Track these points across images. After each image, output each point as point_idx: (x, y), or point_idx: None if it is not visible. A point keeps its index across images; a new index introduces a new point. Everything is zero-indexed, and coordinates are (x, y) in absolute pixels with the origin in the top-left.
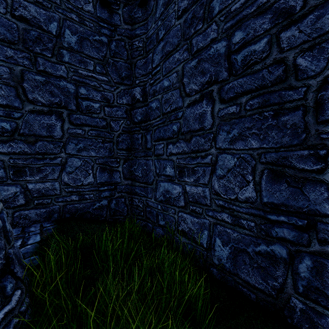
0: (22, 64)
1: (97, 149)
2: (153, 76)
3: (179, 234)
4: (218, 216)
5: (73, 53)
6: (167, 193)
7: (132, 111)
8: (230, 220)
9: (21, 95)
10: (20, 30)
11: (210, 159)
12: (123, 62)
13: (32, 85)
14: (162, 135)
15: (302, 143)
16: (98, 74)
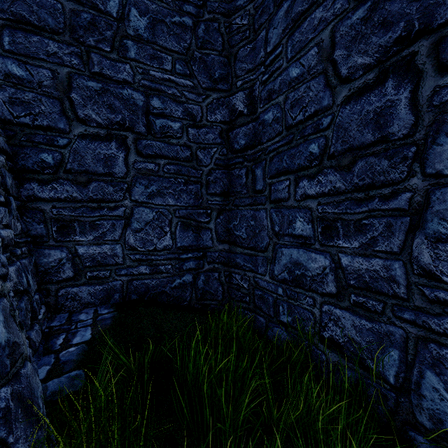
0: (69, 63)
1: (178, 194)
2: (267, 68)
3: (325, 345)
4: (433, 323)
5: (141, 44)
6: (296, 267)
7: (230, 132)
8: None
9: (68, 112)
10: (67, 12)
11: (407, 199)
12: (216, 55)
13: (83, 95)
14: (286, 166)
15: None
16: (179, 76)
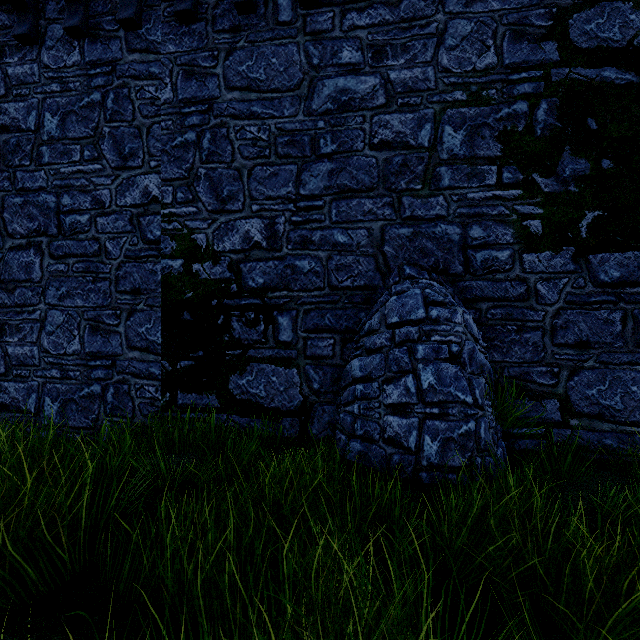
0: None
1: None
2: None
3: None
4: (48, 374)
5: None
6: None
7: None
8: (59, 375)
9: None
10: None
11: (39, 314)
12: None
13: None
14: None
15: (109, 305)
16: None
